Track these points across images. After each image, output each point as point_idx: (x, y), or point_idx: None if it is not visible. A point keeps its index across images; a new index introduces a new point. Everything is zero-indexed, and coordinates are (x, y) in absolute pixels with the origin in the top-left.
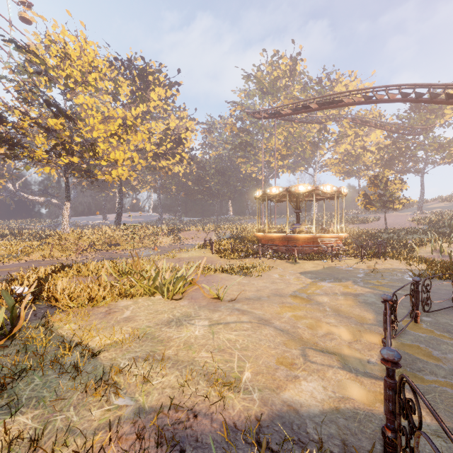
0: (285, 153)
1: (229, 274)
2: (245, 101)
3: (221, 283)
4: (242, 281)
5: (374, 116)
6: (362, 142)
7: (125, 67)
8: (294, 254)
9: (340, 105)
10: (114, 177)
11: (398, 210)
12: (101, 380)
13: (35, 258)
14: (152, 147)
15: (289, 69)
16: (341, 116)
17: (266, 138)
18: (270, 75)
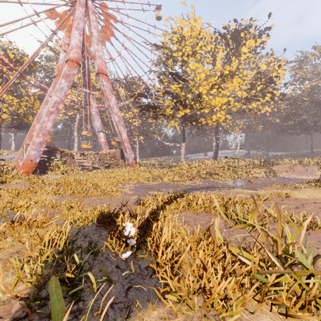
0: None
1: None
2: None
3: None
4: None
5: None
6: None
7: (221, 36)
8: None
9: None
10: (213, 121)
11: None
12: None
13: (165, 181)
14: (243, 93)
15: None
16: None
17: None
18: None
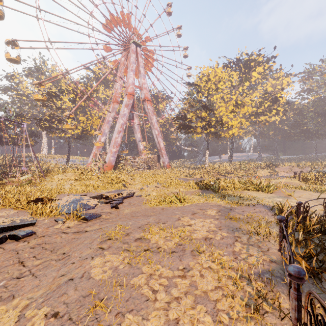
0: None
1: (305, 191)
2: None
3: (296, 193)
4: (313, 194)
5: None
6: None
7: (235, 64)
8: None
9: None
10: (230, 134)
11: None
12: (247, 198)
13: (197, 177)
14: (253, 109)
15: None
16: None
17: None
18: None
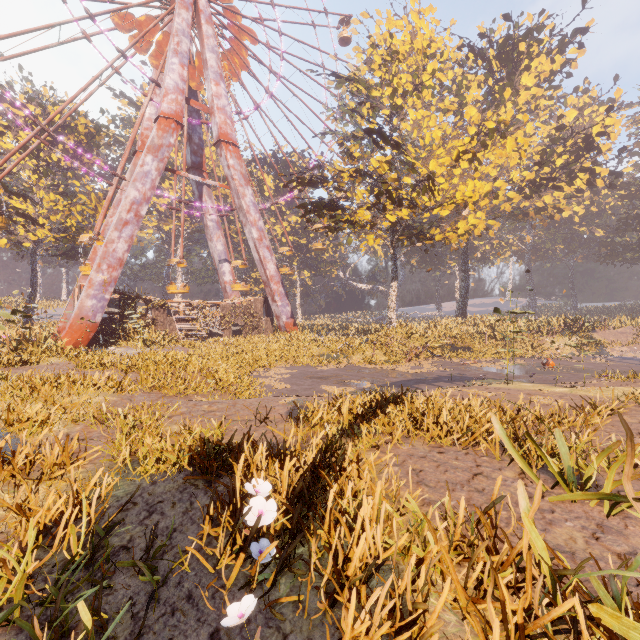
0: None
1: None
2: None
3: None
4: None
5: None
6: None
7: (475, 53)
8: None
9: None
10: (460, 234)
11: None
12: None
13: (354, 362)
14: (523, 175)
15: None
16: None
17: None
18: None
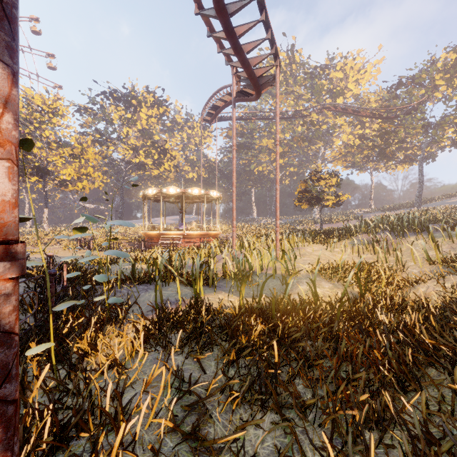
0: (281, 151)
1: None
2: (247, 103)
3: None
4: None
5: (381, 98)
6: (365, 130)
7: (114, 97)
8: (91, 246)
9: (220, 109)
10: (81, 188)
11: (407, 207)
12: None
13: None
14: (142, 159)
15: (290, 62)
16: (338, 104)
17: (259, 138)
18: (267, 73)
